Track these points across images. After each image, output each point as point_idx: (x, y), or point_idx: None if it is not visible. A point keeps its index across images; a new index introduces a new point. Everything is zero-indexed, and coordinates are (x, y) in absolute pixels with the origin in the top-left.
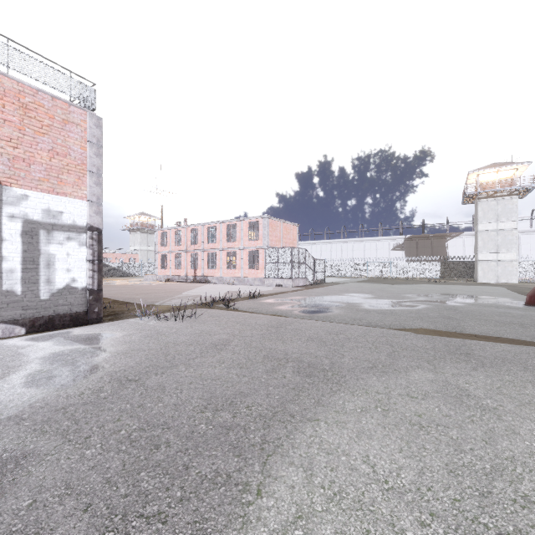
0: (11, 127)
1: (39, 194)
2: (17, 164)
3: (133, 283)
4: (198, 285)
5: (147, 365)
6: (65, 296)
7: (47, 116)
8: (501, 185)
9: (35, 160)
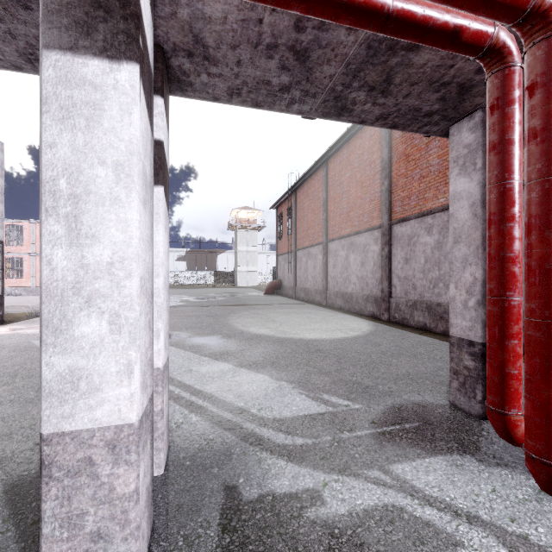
0: None
1: None
2: None
3: None
4: None
5: None
6: None
7: None
8: (250, 222)
9: None
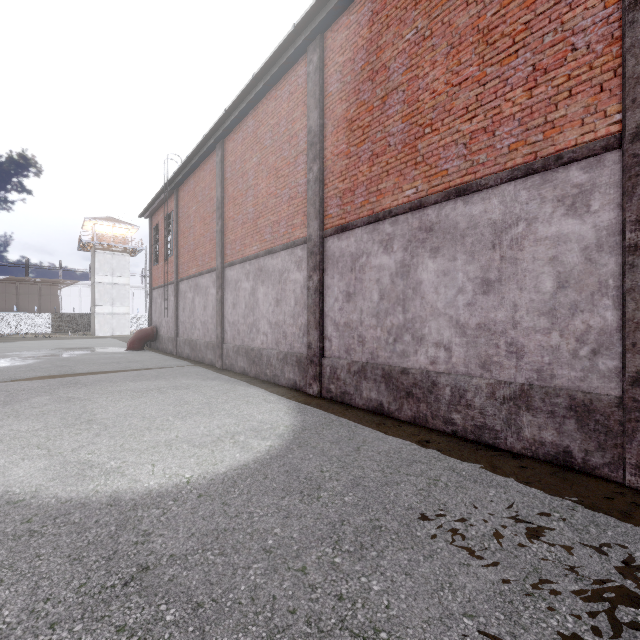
0: None
1: None
2: None
3: None
4: None
5: None
6: None
7: None
8: (117, 240)
9: None
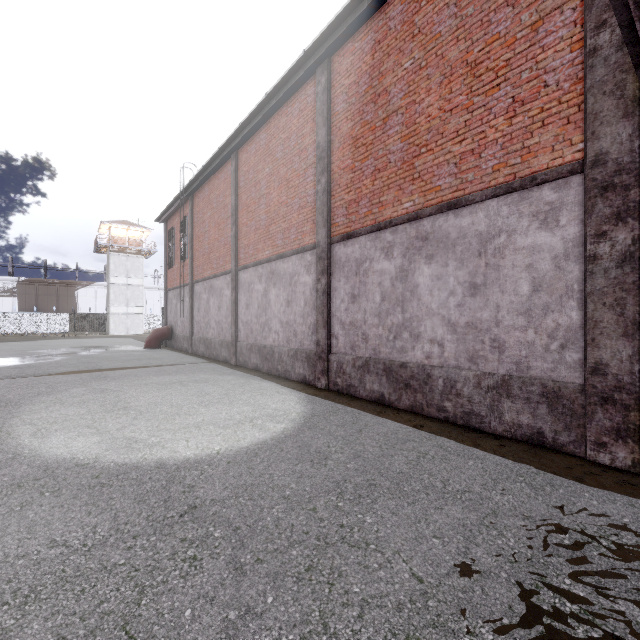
0: None
1: None
2: None
3: None
4: None
5: None
6: None
7: None
8: (131, 243)
9: None
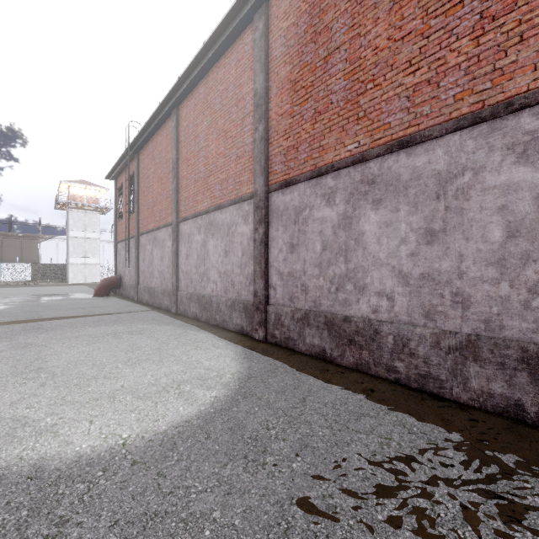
0: None
1: None
2: None
3: None
4: None
5: None
6: None
7: None
8: (89, 200)
9: None
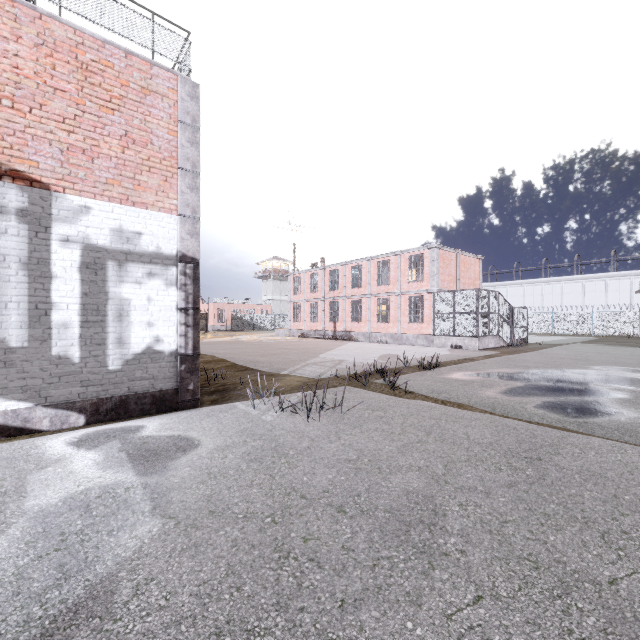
0: (64, 100)
1: (107, 205)
2: (73, 158)
3: (262, 339)
4: (339, 343)
5: (220, 620)
6: (145, 365)
7: (118, 83)
8: None
9: (100, 152)
